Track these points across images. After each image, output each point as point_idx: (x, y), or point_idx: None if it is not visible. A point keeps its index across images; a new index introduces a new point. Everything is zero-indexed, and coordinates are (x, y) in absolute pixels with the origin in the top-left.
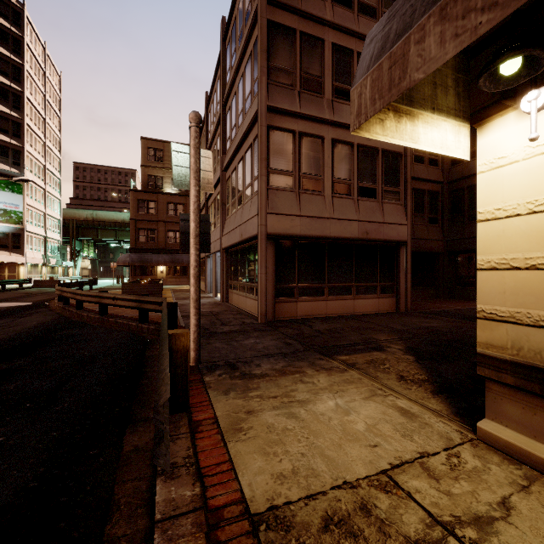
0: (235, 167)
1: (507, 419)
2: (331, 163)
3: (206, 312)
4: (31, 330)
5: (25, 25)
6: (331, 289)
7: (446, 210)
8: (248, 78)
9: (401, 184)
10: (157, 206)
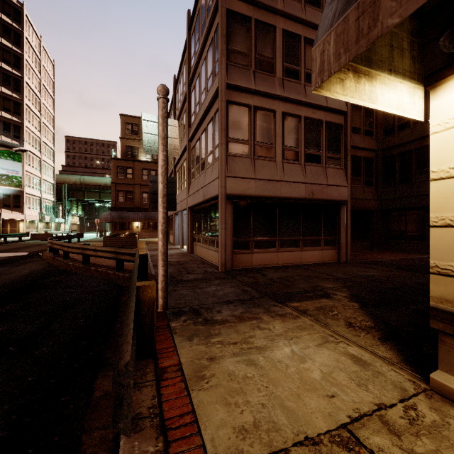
0: (199, 137)
1: None
2: (282, 133)
3: (174, 262)
4: (23, 277)
5: (24, 21)
6: (281, 242)
7: (380, 174)
8: (210, 61)
9: (342, 151)
10: (134, 172)
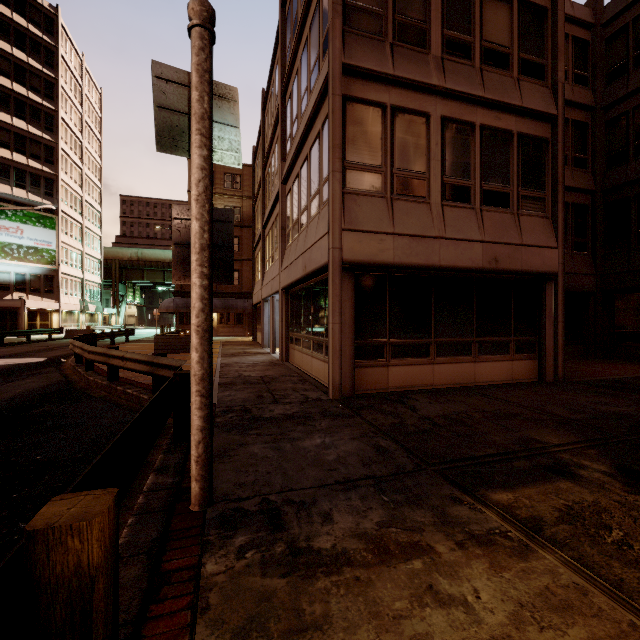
0: (297, 173)
1: None
2: (441, 154)
3: (256, 377)
4: (1, 404)
5: (58, 32)
6: (439, 346)
7: (600, 231)
8: (314, 38)
9: (547, 186)
10: None
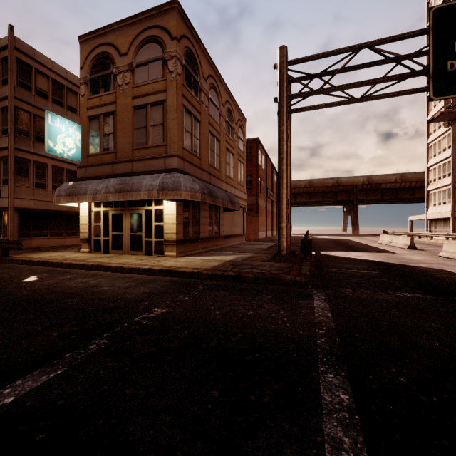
0: None
1: (83, 248)
2: (52, 176)
3: None
4: None
5: None
6: (52, 233)
7: None
8: None
9: None
10: None
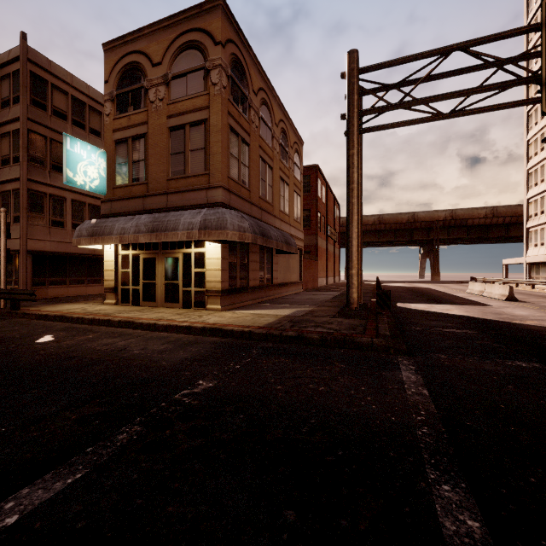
0: None
1: (109, 299)
2: (72, 212)
3: None
4: None
5: None
6: (71, 281)
7: None
8: (6, 146)
9: None
10: None
